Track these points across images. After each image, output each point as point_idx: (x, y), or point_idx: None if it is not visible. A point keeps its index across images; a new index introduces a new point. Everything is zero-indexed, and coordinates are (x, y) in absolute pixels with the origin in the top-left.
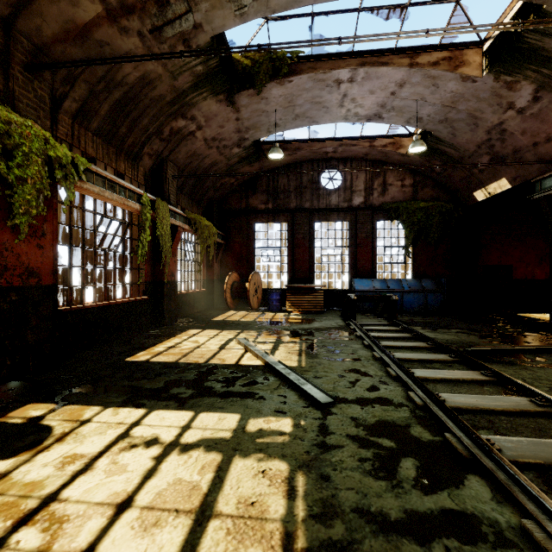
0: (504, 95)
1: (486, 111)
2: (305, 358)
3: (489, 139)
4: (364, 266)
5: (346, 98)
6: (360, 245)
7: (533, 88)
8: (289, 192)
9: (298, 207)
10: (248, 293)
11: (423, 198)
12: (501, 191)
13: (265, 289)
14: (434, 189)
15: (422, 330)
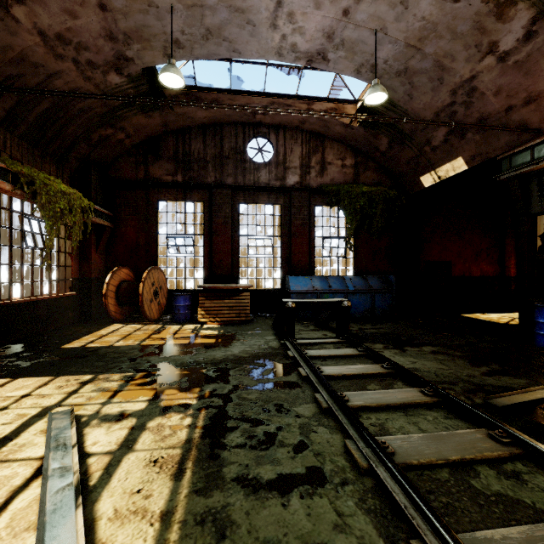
0: (488, 28)
1: (458, 57)
2: (189, 491)
3: (452, 103)
4: (300, 261)
5: (281, 11)
6: (295, 234)
7: (530, 16)
8: (205, 162)
9: (218, 182)
10: (141, 298)
11: (365, 182)
12: (454, 175)
13: (172, 290)
14: (376, 172)
15: (387, 352)
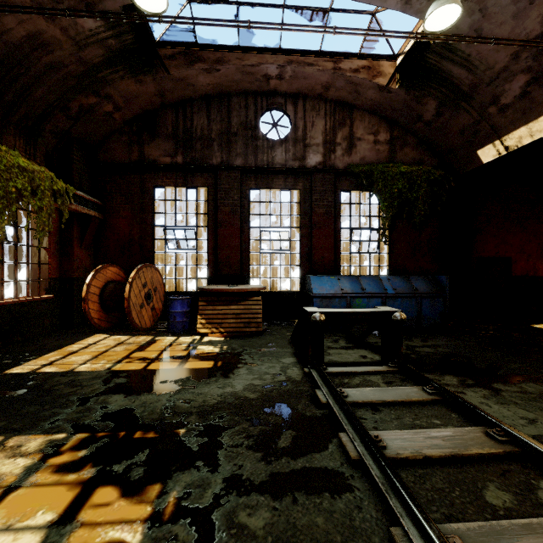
0: None
1: None
2: None
3: None
4: (323, 257)
5: None
6: (317, 225)
7: None
8: (210, 140)
9: (225, 164)
10: (127, 303)
11: (403, 162)
12: (530, 142)
13: (171, 292)
14: (417, 149)
15: (472, 394)
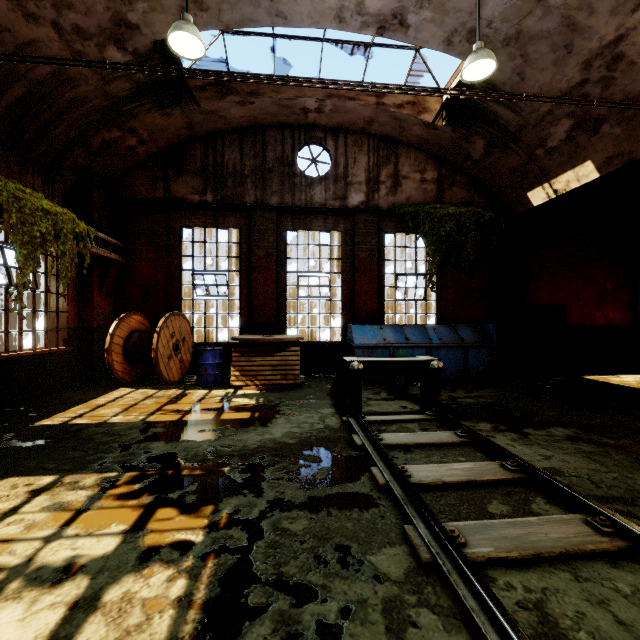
0: None
1: (599, 8)
2: None
3: (583, 81)
4: (366, 305)
5: None
6: (359, 270)
7: None
8: (243, 177)
9: (259, 203)
10: (155, 354)
11: (452, 202)
12: (577, 187)
13: (199, 343)
14: (466, 189)
15: (501, 437)
